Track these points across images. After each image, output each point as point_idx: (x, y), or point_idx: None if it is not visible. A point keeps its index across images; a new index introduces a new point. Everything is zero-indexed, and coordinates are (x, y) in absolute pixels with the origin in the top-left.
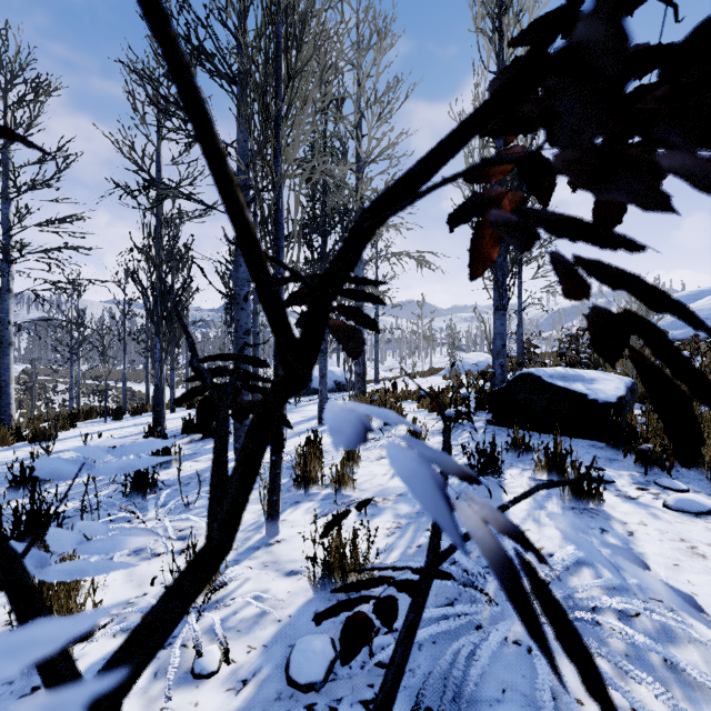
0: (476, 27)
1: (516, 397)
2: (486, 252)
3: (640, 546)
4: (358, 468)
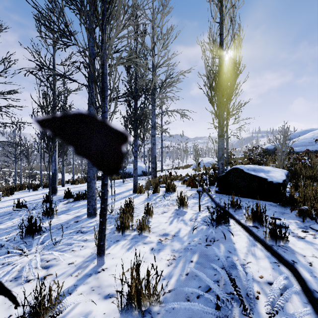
0: (209, 0)
1: (230, 179)
2: None
3: None
4: (152, 218)
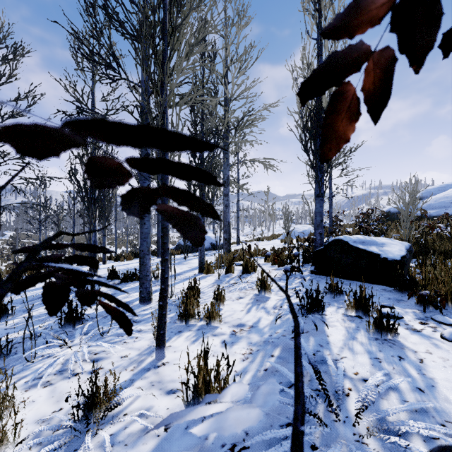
0: (303, 9)
1: (330, 255)
2: (340, 130)
3: (430, 371)
4: (223, 305)
